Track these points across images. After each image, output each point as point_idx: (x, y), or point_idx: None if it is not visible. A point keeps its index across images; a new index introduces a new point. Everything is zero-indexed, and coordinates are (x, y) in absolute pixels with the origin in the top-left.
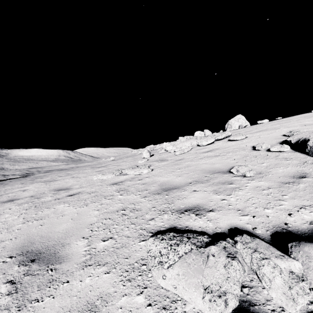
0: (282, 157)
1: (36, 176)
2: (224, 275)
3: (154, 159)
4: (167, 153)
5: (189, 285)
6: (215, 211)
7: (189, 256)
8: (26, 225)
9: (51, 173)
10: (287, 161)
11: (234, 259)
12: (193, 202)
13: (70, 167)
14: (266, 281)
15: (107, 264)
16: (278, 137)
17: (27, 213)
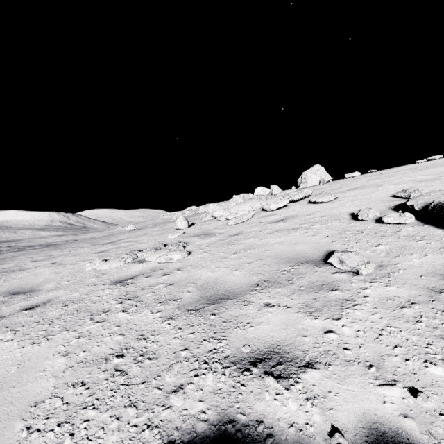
0: (408, 234)
1: None
2: None
3: (194, 231)
4: (216, 222)
5: None
6: (318, 367)
7: None
8: None
9: (25, 253)
10: (419, 241)
11: None
12: (268, 337)
13: (63, 241)
14: None
15: None
16: (385, 198)
17: None
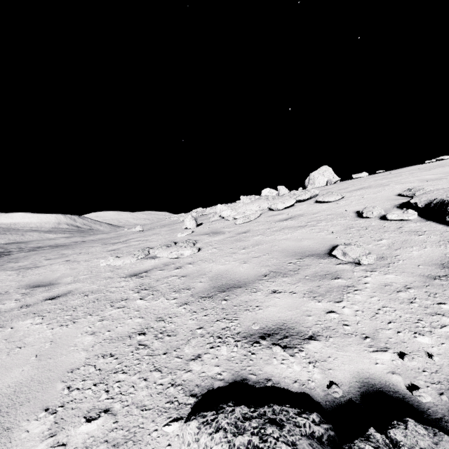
0: (410, 230)
1: (12, 258)
2: None
3: (202, 230)
4: (224, 222)
5: None
6: (320, 339)
7: None
8: None
9: (37, 253)
10: (420, 236)
11: None
12: (275, 317)
13: (72, 242)
14: None
15: None
16: (391, 197)
17: None
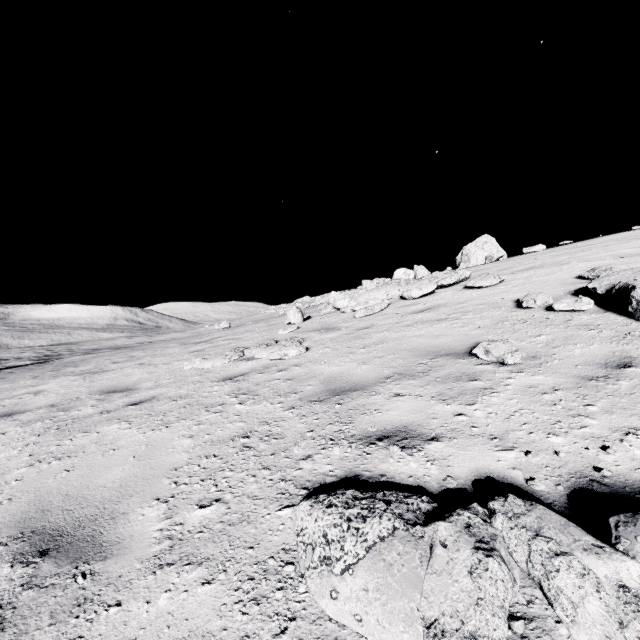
0: (580, 323)
1: (66, 362)
2: (471, 594)
3: (311, 326)
4: (339, 315)
5: (391, 616)
6: (442, 440)
7: (388, 544)
8: (35, 471)
9: (96, 356)
10: (590, 331)
11: (491, 555)
12: (396, 420)
13: (137, 344)
14: (564, 607)
15: (208, 563)
16: (567, 280)
17: (40, 444)
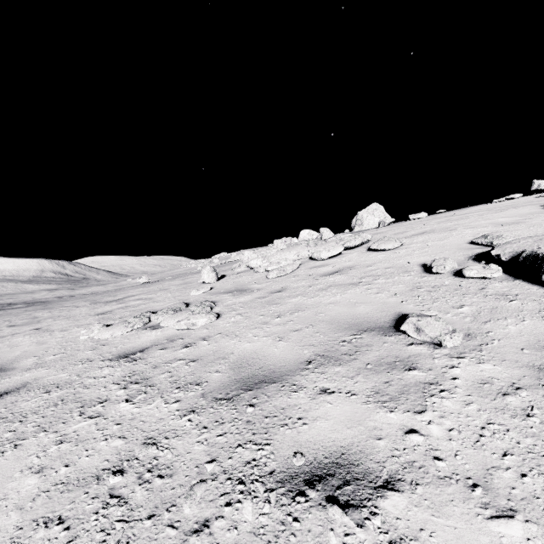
0: (496, 292)
1: None
2: None
3: (224, 286)
4: (253, 274)
5: None
6: (401, 488)
7: None
8: None
9: (2, 314)
10: (512, 302)
11: None
12: (328, 441)
13: (55, 298)
14: None
15: None
16: (462, 246)
17: None
